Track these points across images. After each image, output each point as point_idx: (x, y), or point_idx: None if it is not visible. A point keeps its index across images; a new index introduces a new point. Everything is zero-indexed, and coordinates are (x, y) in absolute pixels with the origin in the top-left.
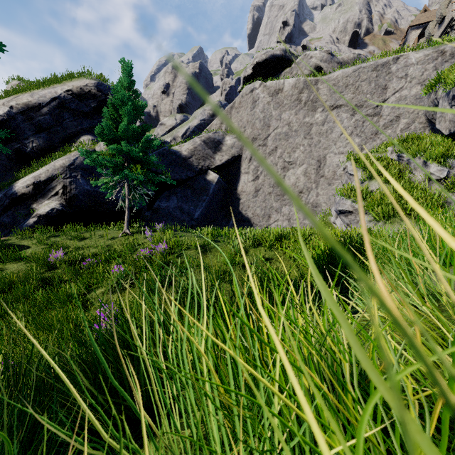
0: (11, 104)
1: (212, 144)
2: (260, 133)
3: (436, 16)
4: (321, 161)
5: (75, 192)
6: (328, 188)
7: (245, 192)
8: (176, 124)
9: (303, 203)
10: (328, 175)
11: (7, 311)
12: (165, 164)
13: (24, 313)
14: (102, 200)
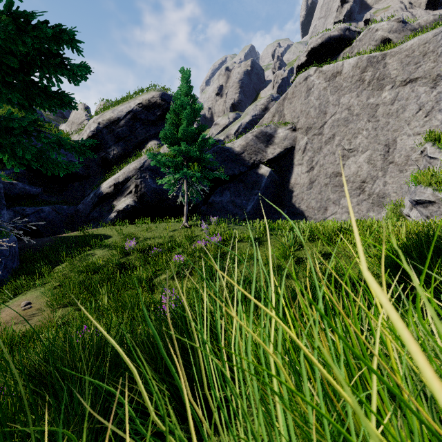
0: (99, 120)
1: (263, 138)
2: (315, 121)
3: None
4: (390, 145)
5: (144, 190)
6: (399, 176)
7: (298, 184)
8: (229, 123)
9: (366, 194)
10: (399, 161)
11: (95, 288)
12: (219, 161)
13: (107, 291)
14: (165, 196)
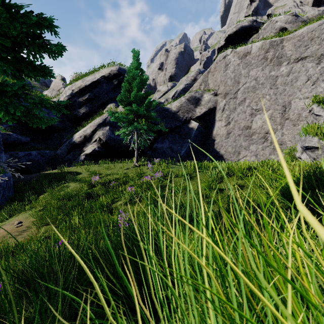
0: (72, 88)
1: (193, 101)
2: (231, 89)
3: None
4: (286, 106)
5: (105, 139)
6: (293, 128)
7: (219, 135)
8: (168, 90)
9: (269, 142)
10: (293, 118)
11: (69, 211)
12: (160, 118)
13: (78, 213)
14: (121, 143)
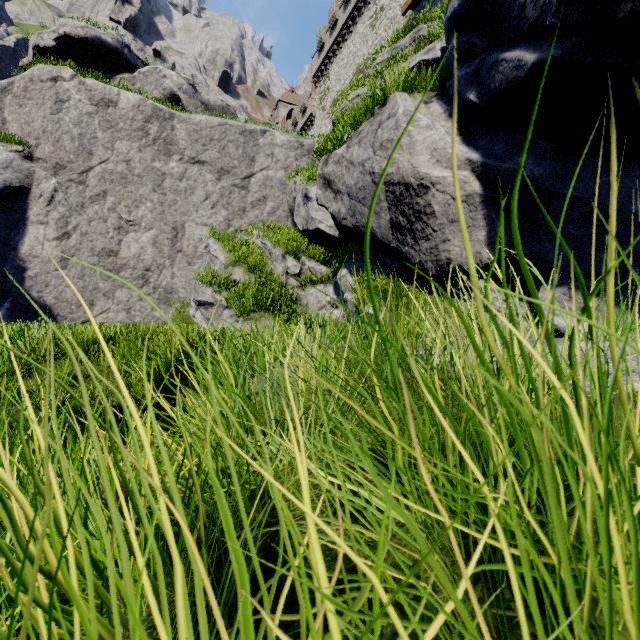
0: None
1: None
2: (73, 159)
3: (301, 104)
4: (179, 229)
5: None
6: (188, 269)
7: (39, 257)
8: None
9: (151, 286)
10: (188, 251)
11: None
12: None
13: None
14: None
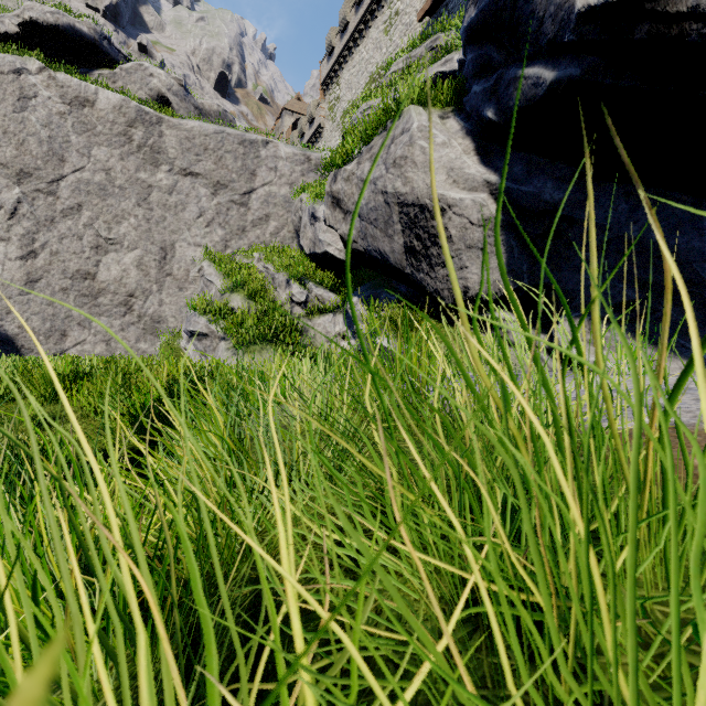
0: None
1: None
2: (41, 166)
3: (308, 113)
4: (168, 250)
5: None
6: (179, 295)
7: None
8: None
9: (136, 315)
10: (179, 275)
11: None
12: None
13: None
14: None
